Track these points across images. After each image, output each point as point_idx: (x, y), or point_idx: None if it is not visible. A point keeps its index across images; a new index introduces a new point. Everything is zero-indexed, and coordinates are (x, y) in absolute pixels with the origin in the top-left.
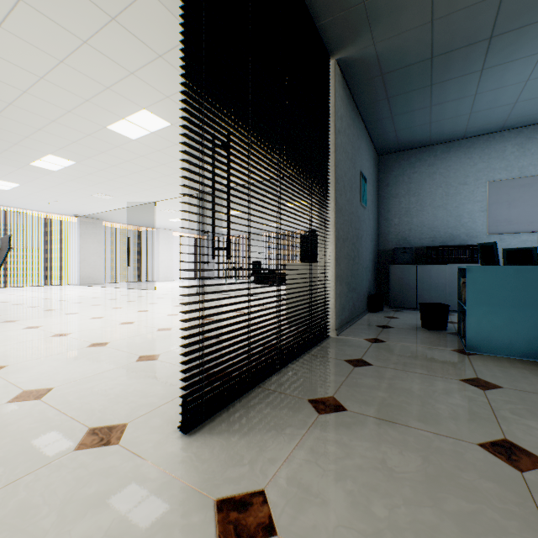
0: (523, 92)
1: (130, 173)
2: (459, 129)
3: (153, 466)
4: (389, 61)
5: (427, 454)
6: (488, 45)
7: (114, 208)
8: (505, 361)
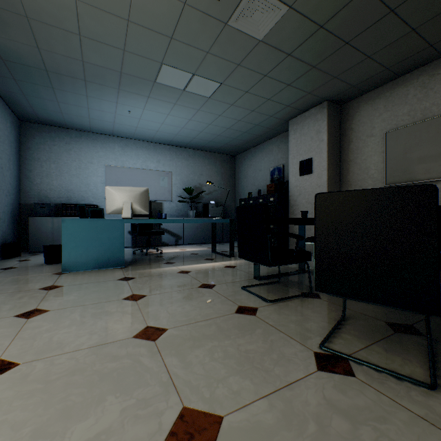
0: (116, 119)
1: None
2: (86, 125)
3: None
4: (8, 53)
5: None
6: (86, 84)
7: None
8: (82, 273)
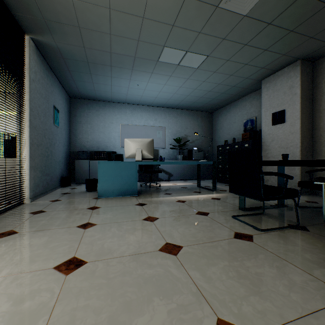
0: (128, 91)
1: None
2: (109, 97)
3: None
4: (66, 54)
5: (53, 235)
6: (111, 68)
7: None
8: (110, 198)
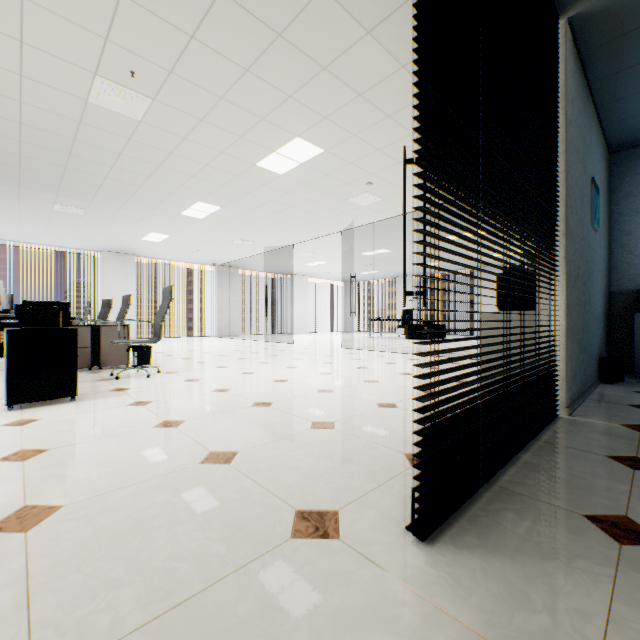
0: None
1: (272, 214)
2: None
3: (399, 581)
4: None
5: None
6: None
7: (251, 254)
8: None
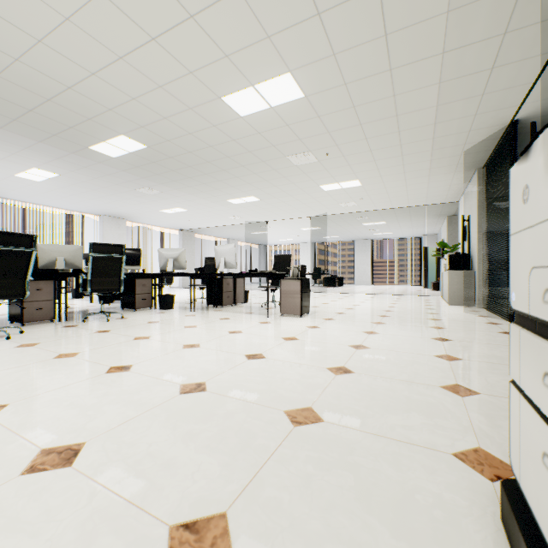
0: None
1: (285, 205)
2: None
3: None
4: None
5: None
6: None
7: (225, 224)
8: None
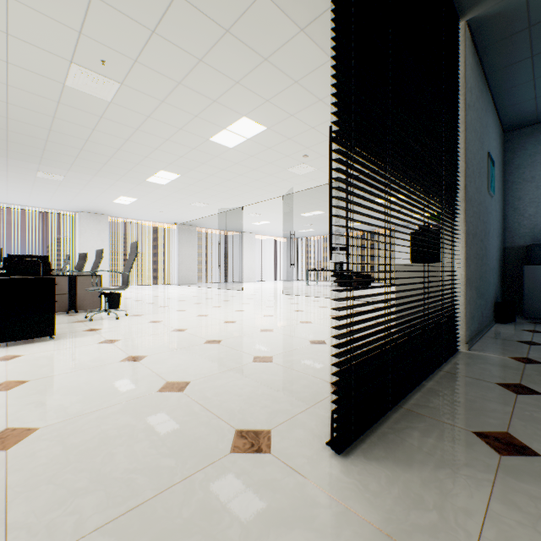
0: None
1: (224, 181)
2: None
3: (317, 487)
4: None
5: None
6: None
7: (207, 214)
8: None
